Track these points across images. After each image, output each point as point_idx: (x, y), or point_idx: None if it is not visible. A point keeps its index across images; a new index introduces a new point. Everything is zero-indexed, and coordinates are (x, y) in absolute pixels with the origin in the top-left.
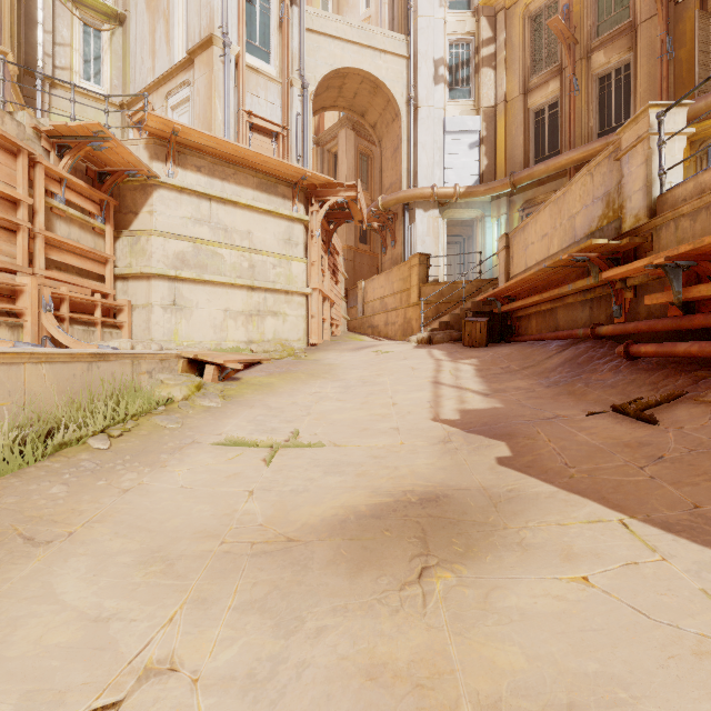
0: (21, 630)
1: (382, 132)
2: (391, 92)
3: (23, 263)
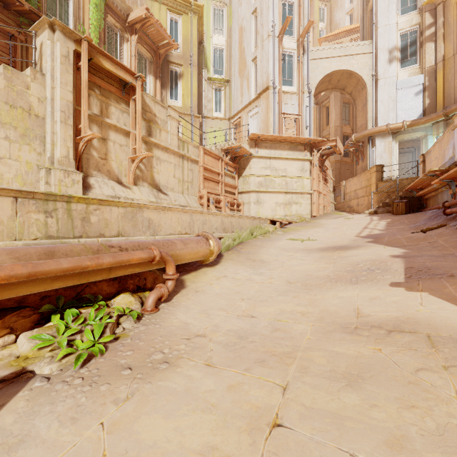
0: (269, 252)
1: (356, 96)
2: (360, 76)
3: (220, 192)
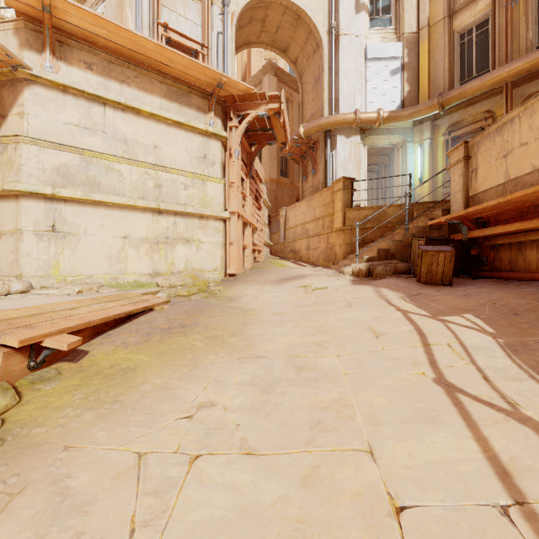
0: None
1: (303, 67)
2: (313, 21)
3: None
